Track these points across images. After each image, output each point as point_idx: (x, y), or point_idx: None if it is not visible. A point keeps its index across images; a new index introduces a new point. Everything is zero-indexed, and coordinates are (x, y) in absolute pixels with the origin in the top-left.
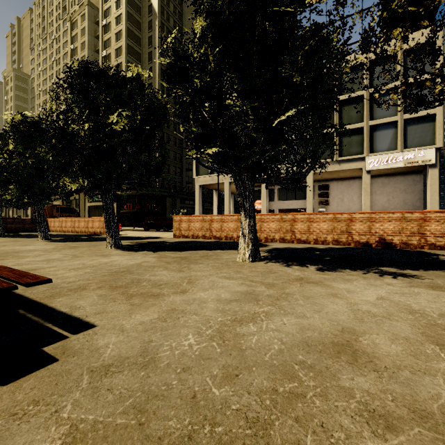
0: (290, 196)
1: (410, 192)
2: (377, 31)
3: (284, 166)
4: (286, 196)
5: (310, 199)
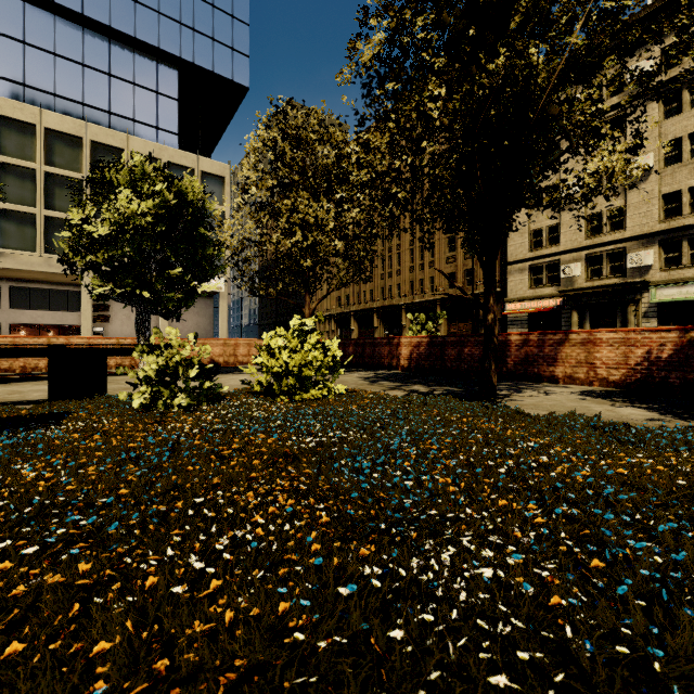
0: (38, 303)
1: (203, 316)
2: (174, 129)
3: (39, 255)
4: (31, 302)
5: (88, 314)
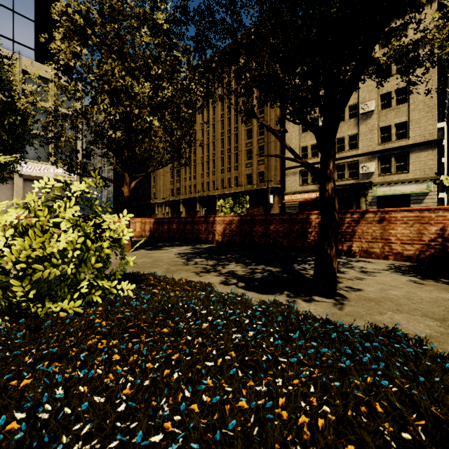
0: None
1: None
2: (30, 44)
3: None
4: None
5: None
